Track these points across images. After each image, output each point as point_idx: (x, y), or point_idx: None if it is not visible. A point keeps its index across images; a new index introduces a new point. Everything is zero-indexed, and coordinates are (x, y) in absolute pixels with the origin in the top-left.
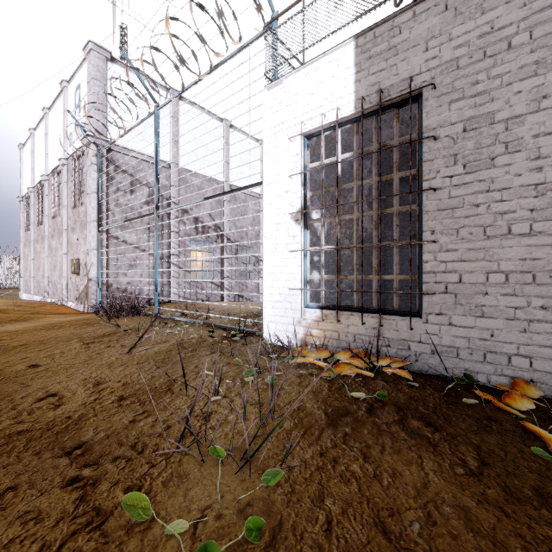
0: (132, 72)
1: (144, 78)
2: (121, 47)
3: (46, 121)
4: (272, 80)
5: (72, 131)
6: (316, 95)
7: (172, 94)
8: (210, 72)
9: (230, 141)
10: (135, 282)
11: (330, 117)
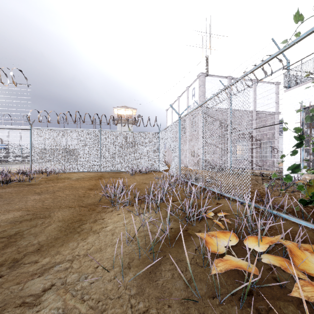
0: (213, 77)
1: (217, 77)
2: (219, 80)
3: (178, 101)
4: (286, 86)
5: (190, 104)
6: (307, 94)
7: (228, 79)
8: (257, 84)
9: (256, 89)
10: (214, 159)
11: (313, 102)
